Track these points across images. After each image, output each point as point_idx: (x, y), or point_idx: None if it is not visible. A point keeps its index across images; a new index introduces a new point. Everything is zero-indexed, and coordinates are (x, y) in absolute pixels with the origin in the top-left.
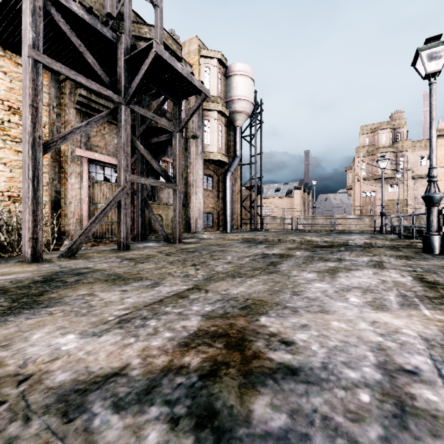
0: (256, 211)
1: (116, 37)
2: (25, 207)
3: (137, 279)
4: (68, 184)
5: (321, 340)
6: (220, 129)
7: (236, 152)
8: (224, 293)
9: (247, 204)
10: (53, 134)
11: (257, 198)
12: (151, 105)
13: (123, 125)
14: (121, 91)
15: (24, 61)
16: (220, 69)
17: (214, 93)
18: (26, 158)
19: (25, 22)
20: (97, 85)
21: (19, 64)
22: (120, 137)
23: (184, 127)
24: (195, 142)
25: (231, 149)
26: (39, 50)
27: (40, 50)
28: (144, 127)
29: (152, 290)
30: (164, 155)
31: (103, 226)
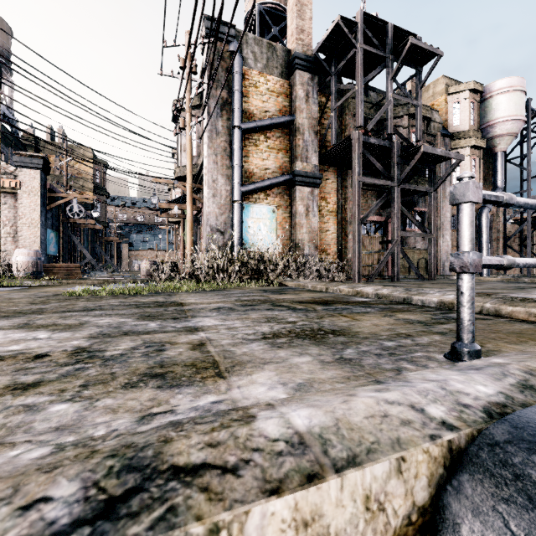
0: (529, 251)
1: (390, 143)
2: (355, 255)
3: (429, 288)
4: (348, 239)
5: (521, 296)
6: (473, 164)
7: (497, 182)
8: (481, 291)
9: (515, 242)
10: (339, 207)
11: (534, 233)
12: (403, 169)
13: (395, 200)
14: (394, 178)
15: (354, 183)
16: (473, 98)
17: (465, 127)
18: (356, 231)
19: (354, 164)
20: (383, 181)
21: (325, 171)
22: (393, 208)
23: (438, 187)
24: (442, 185)
25: (488, 180)
26: (360, 175)
27: (360, 175)
28: (400, 190)
29: (442, 289)
30: (414, 207)
31: (366, 267)
